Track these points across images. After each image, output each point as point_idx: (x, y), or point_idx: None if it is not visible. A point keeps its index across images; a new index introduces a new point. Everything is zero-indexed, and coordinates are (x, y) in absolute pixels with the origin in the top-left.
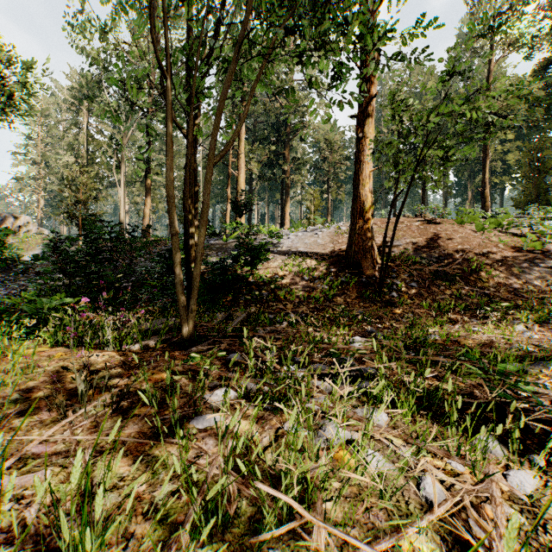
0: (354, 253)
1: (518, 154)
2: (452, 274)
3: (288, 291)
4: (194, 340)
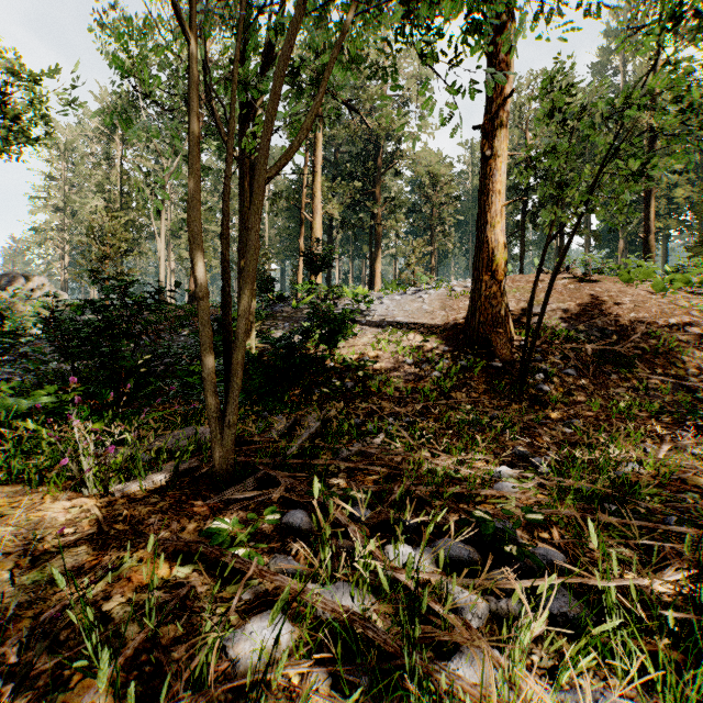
0: (479, 324)
1: (689, 189)
2: (627, 356)
3: (383, 381)
4: (235, 469)
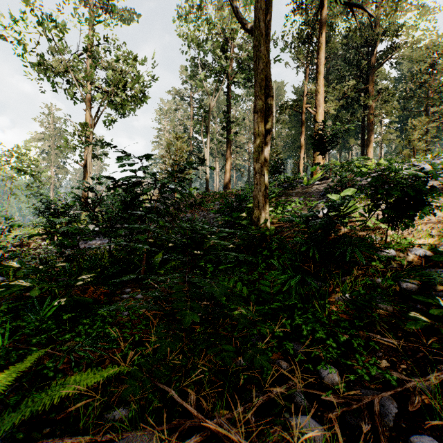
0: None
1: None
2: None
3: None
4: None
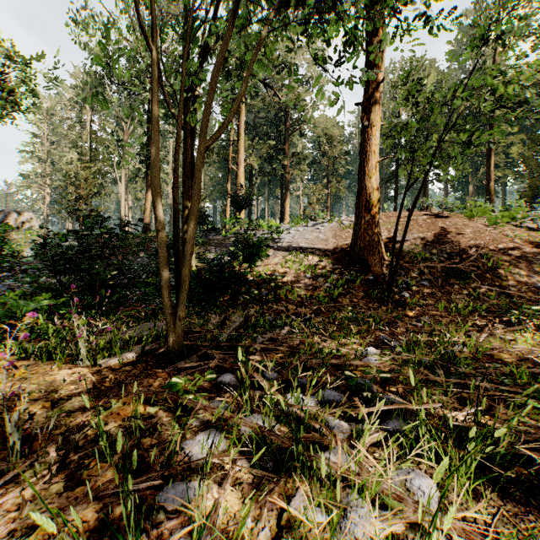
0: (360, 249)
1: (522, 147)
2: (466, 272)
3: (289, 290)
4: (183, 350)
